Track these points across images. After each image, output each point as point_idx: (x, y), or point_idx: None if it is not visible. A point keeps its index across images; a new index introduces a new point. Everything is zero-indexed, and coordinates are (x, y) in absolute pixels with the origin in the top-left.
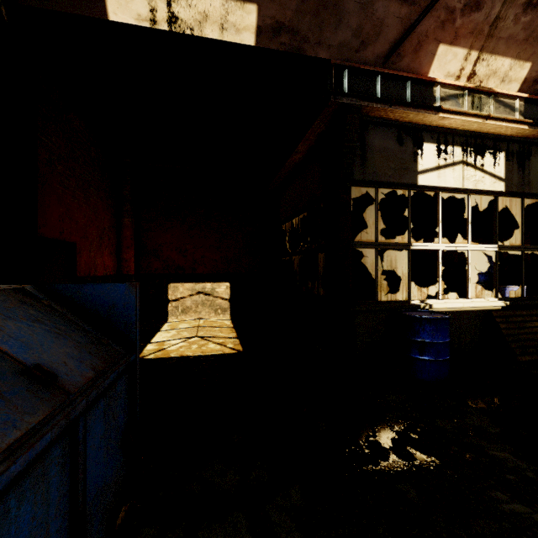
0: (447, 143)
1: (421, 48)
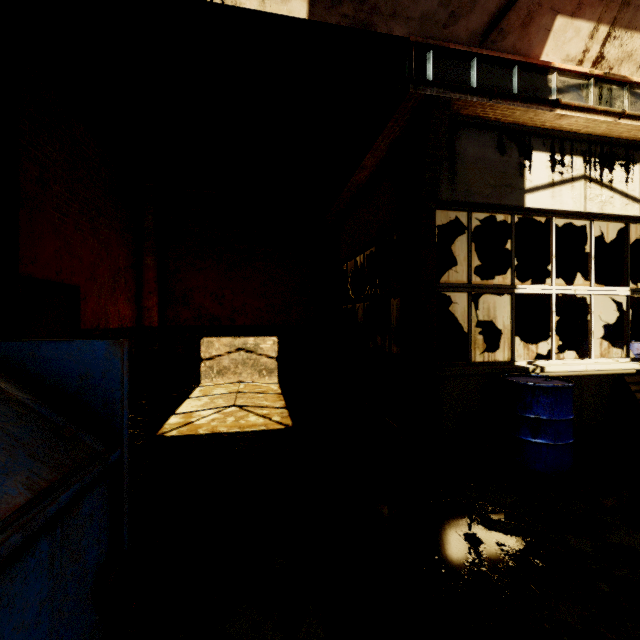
0: (564, 151)
1: (532, 21)
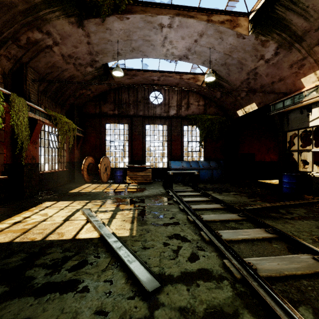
0: None
1: (295, 84)
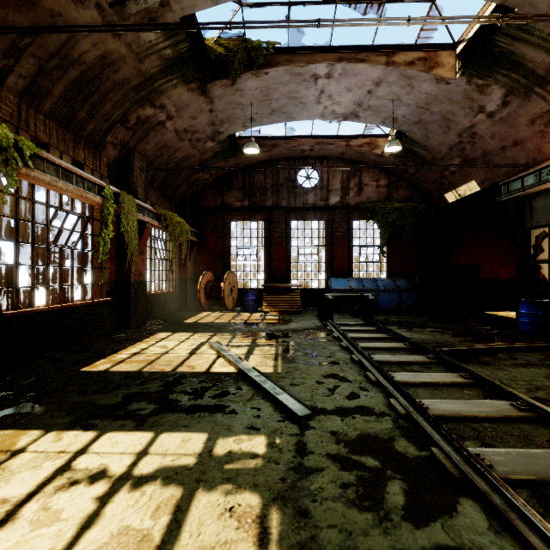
0: None
1: (541, 150)
